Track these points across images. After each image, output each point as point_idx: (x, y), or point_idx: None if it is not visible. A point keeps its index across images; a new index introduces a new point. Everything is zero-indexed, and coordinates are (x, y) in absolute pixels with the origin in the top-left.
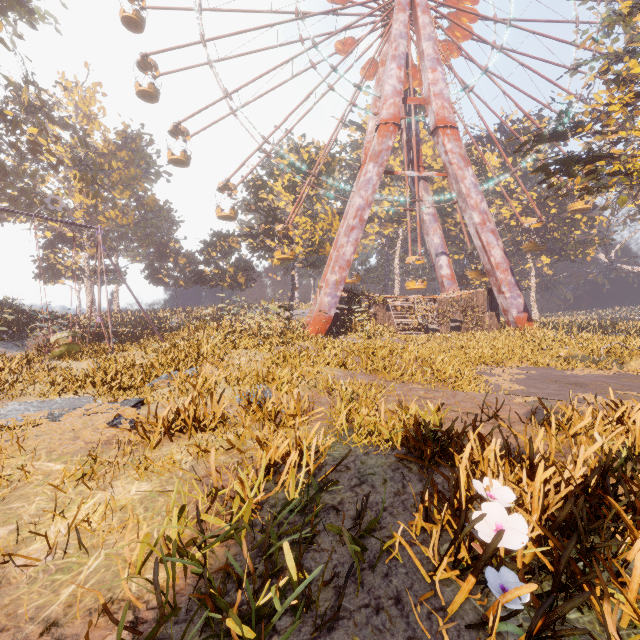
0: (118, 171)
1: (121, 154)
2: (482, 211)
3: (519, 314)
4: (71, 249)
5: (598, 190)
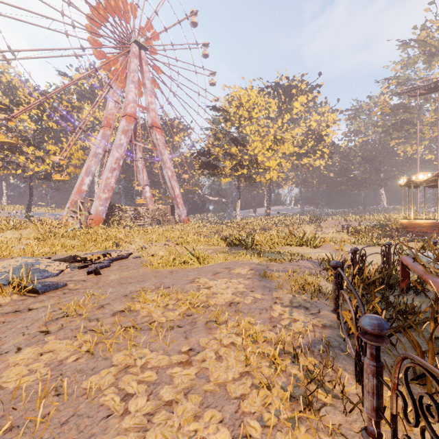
0: None
1: None
2: (172, 171)
3: (185, 217)
4: None
5: (213, 175)
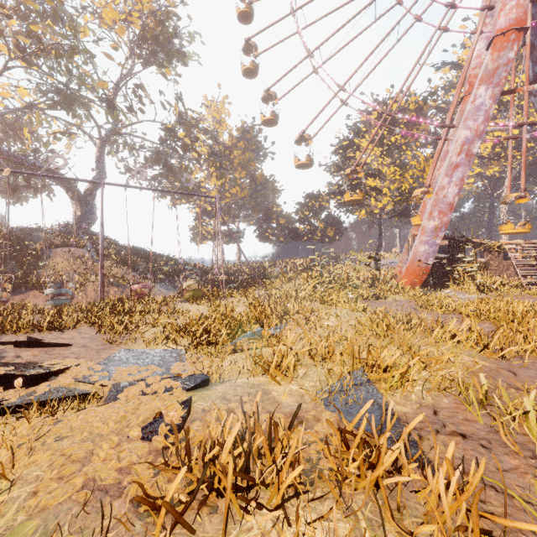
0: (238, 157)
1: (240, 144)
2: None
3: None
4: (210, 219)
5: None
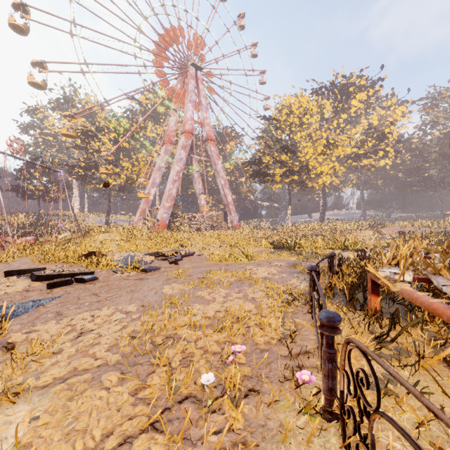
0: None
1: None
2: (225, 179)
3: (237, 223)
4: None
5: (264, 182)
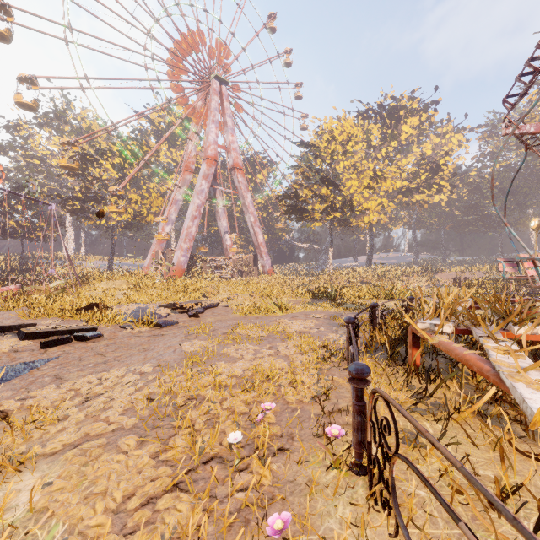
0: None
1: None
2: (255, 216)
3: (269, 268)
4: None
5: (301, 220)
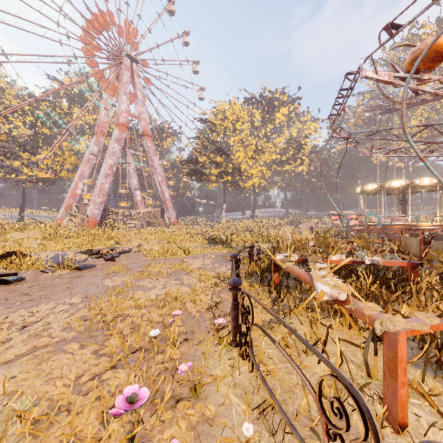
0: None
1: None
2: (162, 176)
3: (174, 220)
4: None
5: (201, 181)
